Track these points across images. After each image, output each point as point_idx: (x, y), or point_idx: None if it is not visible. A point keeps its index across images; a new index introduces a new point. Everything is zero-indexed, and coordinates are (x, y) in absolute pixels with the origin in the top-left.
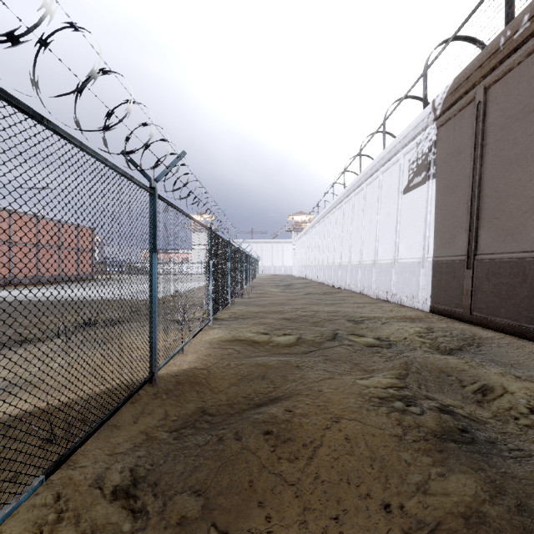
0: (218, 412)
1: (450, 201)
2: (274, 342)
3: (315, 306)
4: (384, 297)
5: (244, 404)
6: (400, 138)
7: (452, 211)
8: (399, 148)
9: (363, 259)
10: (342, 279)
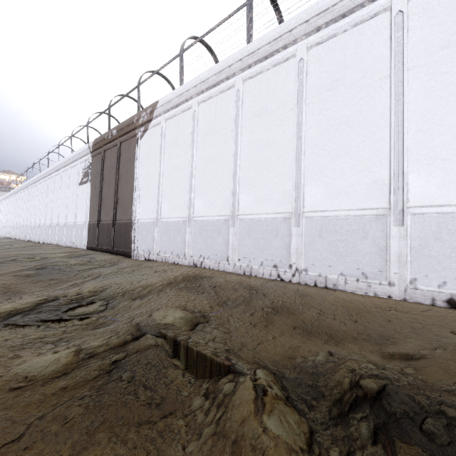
0: None
1: (95, 195)
2: None
3: (10, 252)
4: (69, 245)
5: None
6: (78, 153)
7: (95, 200)
8: (78, 158)
9: (60, 221)
10: (46, 236)
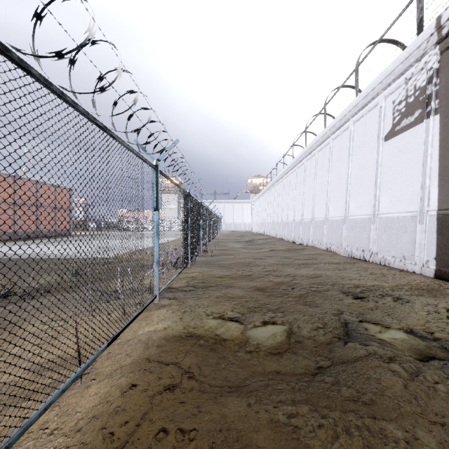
0: None
1: None
2: (251, 341)
3: (288, 268)
4: (359, 256)
5: None
6: (382, 78)
7: None
8: (379, 90)
9: (329, 215)
10: (304, 235)
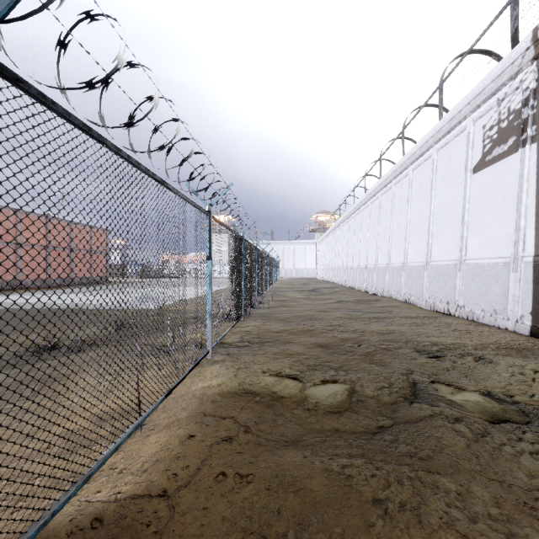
0: None
1: None
2: (310, 400)
3: (356, 322)
4: (443, 309)
5: None
6: (470, 98)
7: None
8: (466, 113)
9: (408, 259)
10: (378, 283)
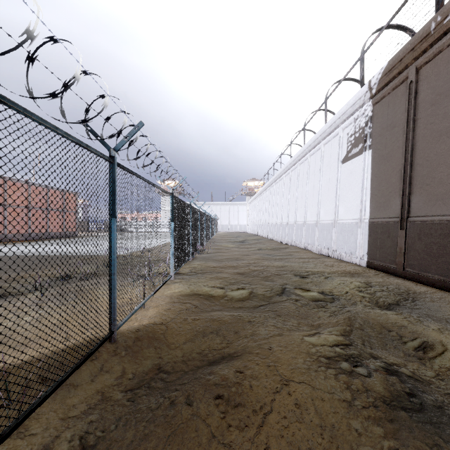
0: (173, 369)
1: (385, 169)
2: (229, 296)
3: (266, 261)
4: (325, 253)
5: (198, 360)
6: (340, 115)
7: (387, 178)
8: (338, 123)
9: (307, 219)
10: (289, 236)
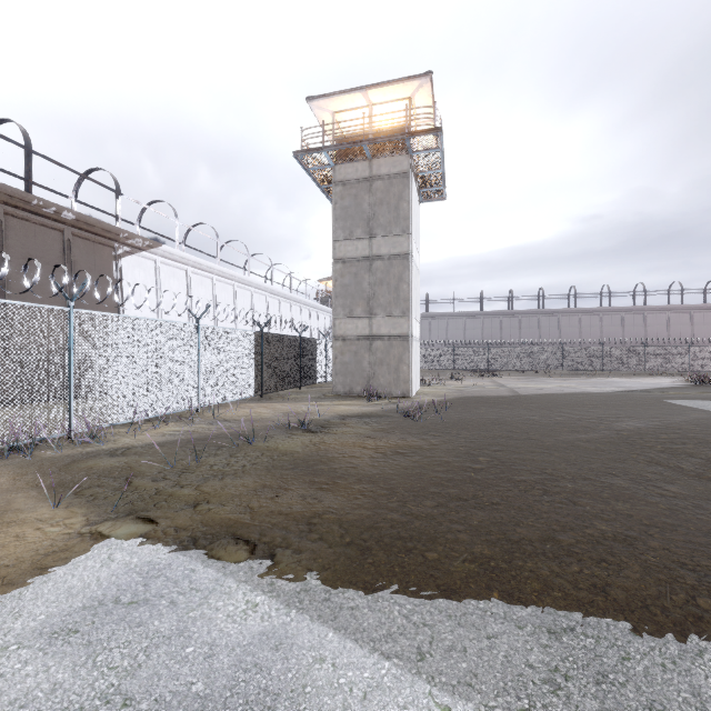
0: None
1: None
2: None
3: None
4: None
5: None
6: None
7: None
8: None
9: None
10: None
